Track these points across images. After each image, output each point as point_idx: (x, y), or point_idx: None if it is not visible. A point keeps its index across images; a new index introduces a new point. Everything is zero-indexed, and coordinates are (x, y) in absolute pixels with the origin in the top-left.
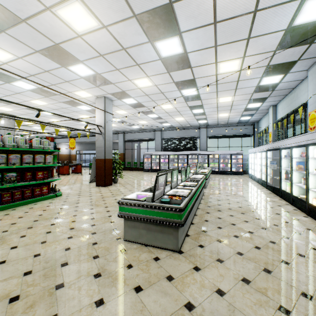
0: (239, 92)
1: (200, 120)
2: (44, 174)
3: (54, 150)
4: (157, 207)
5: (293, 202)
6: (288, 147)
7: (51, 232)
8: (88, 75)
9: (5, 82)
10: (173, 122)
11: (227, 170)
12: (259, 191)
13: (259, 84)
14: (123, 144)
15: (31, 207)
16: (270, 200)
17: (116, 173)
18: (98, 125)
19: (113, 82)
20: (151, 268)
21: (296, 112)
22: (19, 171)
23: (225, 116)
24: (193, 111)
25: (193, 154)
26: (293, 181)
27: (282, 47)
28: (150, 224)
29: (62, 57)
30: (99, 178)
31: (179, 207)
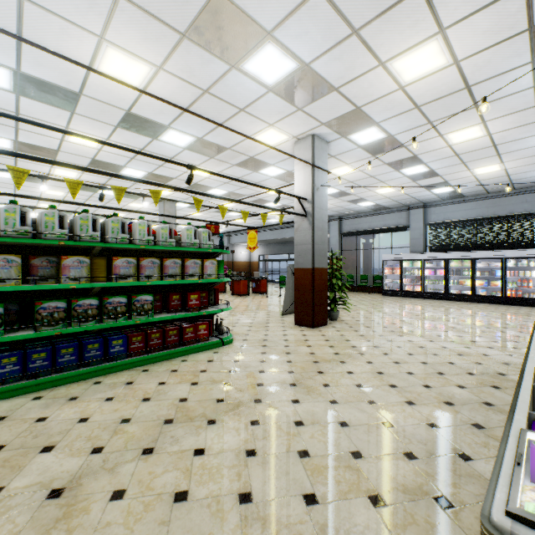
0: None
1: None
2: (202, 298)
3: (218, 250)
4: None
5: None
6: None
7: (185, 500)
8: (283, 77)
9: (152, 138)
10: (464, 181)
11: None
12: None
13: None
14: (339, 240)
15: (175, 369)
16: None
17: (334, 299)
18: (300, 196)
19: (336, 85)
20: None
21: None
22: (161, 290)
23: None
24: None
25: (521, 258)
26: None
27: None
28: None
29: (230, 33)
30: (301, 310)
31: None
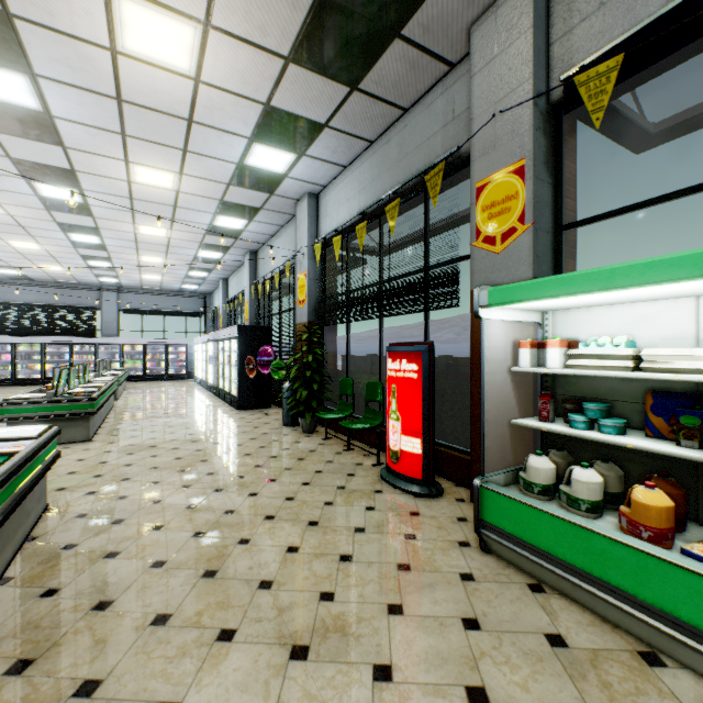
0: (173, 256)
1: (105, 277)
2: None
3: None
4: (64, 400)
5: (225, 398)
6: (222, 339)
7: None
8: None
9: None
10: (33, 270)
11: (161, 372)
12: (199, 395)
13: (198, 255)
14: None
15: None
16: (206, 401)
17: None
18: None
19: None
20: (64, 451)
21: (242, 296)
22: None
23: (156, 279)
24: (89, 263)
25: (86, 344)
26: (225, 376)
27: (211, 234)
28: (53, 422)
29: None
30: None
31: (93, 397)
